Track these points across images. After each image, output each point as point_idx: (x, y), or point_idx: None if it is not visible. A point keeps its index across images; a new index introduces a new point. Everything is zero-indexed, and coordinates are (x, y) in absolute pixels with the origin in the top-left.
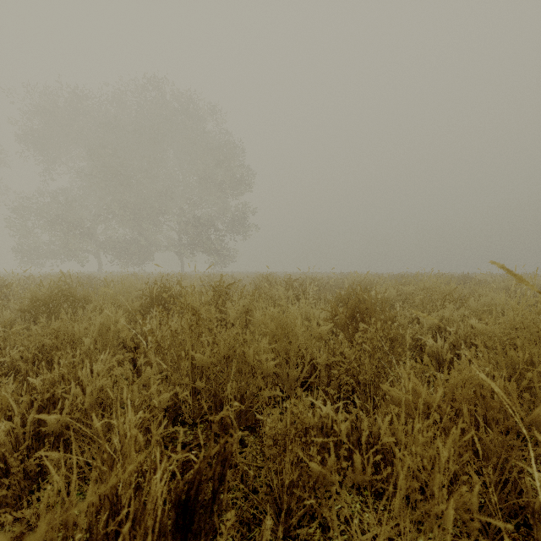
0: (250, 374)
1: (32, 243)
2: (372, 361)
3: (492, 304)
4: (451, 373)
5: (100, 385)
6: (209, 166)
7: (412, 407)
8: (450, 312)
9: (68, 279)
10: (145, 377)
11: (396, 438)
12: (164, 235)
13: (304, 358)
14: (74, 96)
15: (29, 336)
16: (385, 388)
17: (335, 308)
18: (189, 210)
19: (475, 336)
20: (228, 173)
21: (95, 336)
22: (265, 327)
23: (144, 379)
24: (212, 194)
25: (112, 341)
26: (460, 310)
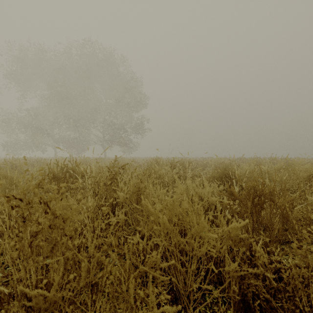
0: None
1: (14, 140)
2: None
3: None
4: None
5: None
6: (121, 93)
7: None
8: None
9: (14, 161)
10: None
11: None
12: (94, 135)
13: None
14: (40, 51)
15: None
16: None
17: (232, 192)
18: (109, 120)
19: None
20: (132, 97)
21: None
22: None
23: None
24: (123, 110)
25: None
26: None
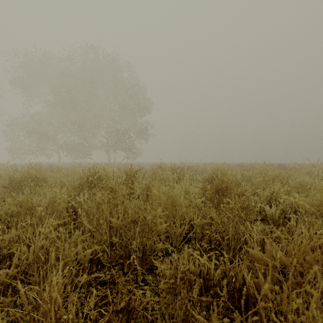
0: (149, 232)
1: (19, 145)
2: (233, 224)
3: (303, 183)
4: (304, 241)
5: (41, 244)
6: (125, 98)
7: (271, 265)
8: (278, 188)
9: (37, 167)
10: (75, 237)
11: (255, 284)
12: (98, 140)
13: (185, 220)
14: (44, 57)
15: (2, 205)
16: (247, 248)
17: (205, 187)
18: (113, 125)
19: (297, 204)
20: (136, 103)
21: (46, 205)
22: (159, 199)
23: (74, 238)
24: (127, 115)
25: (58, 209)
26: (284, 187)
